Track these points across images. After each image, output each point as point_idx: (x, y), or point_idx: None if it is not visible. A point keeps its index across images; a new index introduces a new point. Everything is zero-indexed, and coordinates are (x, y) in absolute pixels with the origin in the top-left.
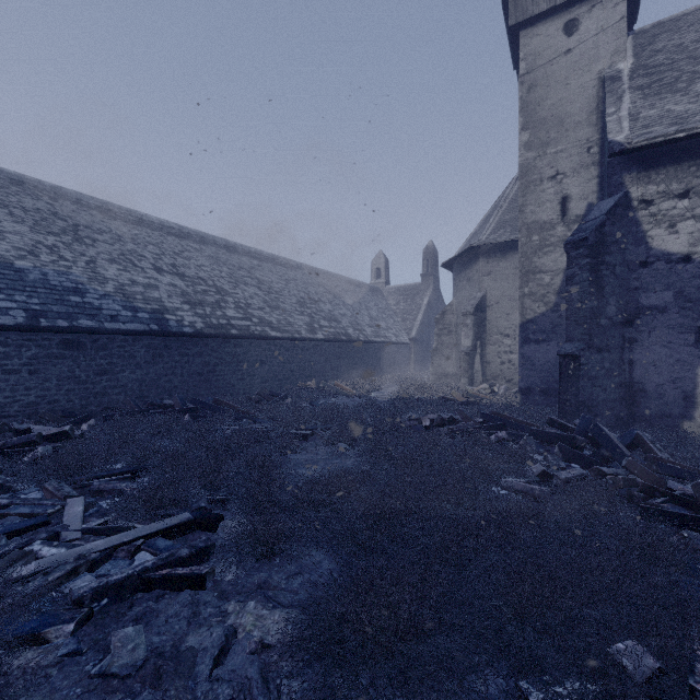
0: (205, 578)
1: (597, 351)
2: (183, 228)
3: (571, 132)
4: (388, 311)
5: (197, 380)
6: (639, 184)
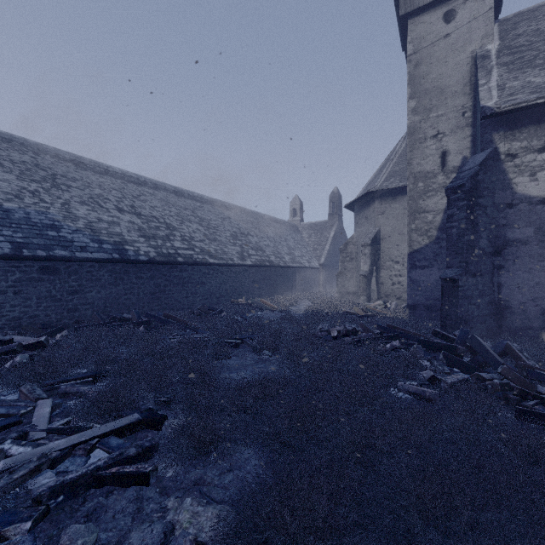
0: (148, 475)
1: (472, 276)
2: (140, 177)
3: (449, 100)
4: (302, 242)
5: (150, 298)
6: (505, 141)
